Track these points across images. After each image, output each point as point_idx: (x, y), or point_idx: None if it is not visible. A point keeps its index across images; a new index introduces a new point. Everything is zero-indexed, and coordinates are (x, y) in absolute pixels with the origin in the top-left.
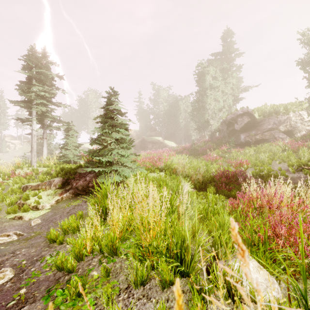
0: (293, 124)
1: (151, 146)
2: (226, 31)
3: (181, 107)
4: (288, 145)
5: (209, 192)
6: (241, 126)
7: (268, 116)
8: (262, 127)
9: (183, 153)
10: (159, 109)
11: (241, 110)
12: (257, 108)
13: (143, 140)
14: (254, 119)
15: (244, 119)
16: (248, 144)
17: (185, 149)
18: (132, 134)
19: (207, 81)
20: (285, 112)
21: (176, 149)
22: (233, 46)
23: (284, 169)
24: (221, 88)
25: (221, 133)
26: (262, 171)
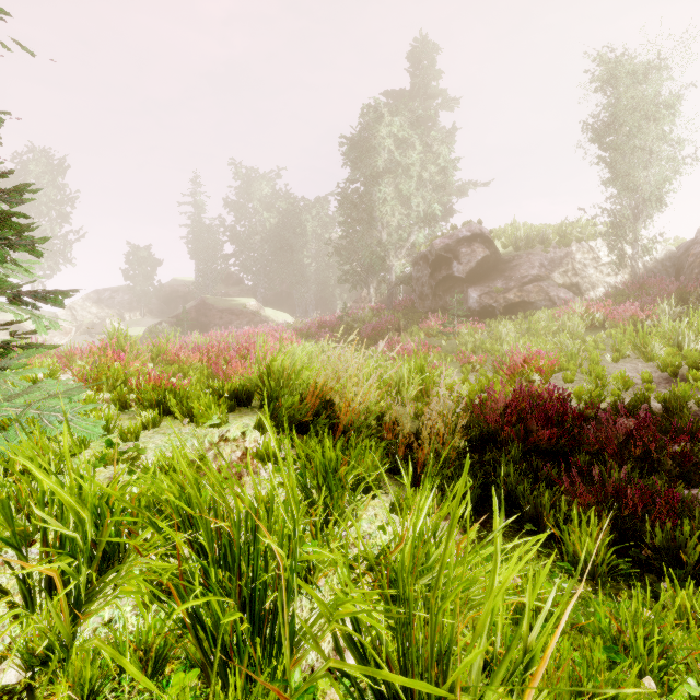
0: (581, 270)
1: (226, 320)
2: (421, 40)
3: (309, 228)
4: (601, 314)
5: (562, 545)
6: (469, 268)
7: (524, 248)
8: (517, 273)
9: (320, 337)
10: (249, 227)
11: (467, 228)
12: (497, 229)
13: (202, 304)
14: (495, 253)
15: (475, 250)
16: (489, 315)
17: (323, 327)
18: (174, 291)
19: (378, 149)
20: (561, 241)
21: (298, 329)
22: (436, 79)
23: (653, 378)
24: (413, 175)
25: (414, 288)
26: (602, 386)
